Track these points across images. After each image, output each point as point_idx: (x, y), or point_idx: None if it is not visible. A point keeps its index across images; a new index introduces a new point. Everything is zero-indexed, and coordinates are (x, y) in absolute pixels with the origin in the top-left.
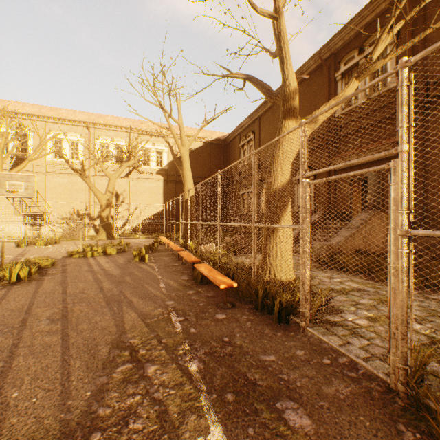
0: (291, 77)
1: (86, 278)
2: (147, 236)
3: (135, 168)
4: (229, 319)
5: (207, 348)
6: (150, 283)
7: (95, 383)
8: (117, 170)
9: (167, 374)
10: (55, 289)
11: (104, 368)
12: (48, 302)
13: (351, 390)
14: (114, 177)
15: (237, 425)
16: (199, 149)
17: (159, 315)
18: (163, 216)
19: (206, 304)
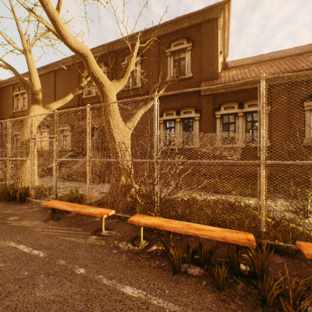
0: (36, 83)
1: None
2: None
3: None
4: None
5: None
6: None
7: None
8: None
9: None
10: None
11: None
12: None
13: (39, 209)
14: None
15: None
16: None
17: None
18: None
19: None
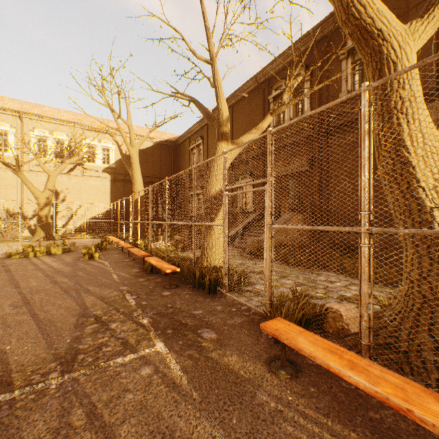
0: (223, 108)
1: (36, 275)
2: (93, 236)
3: (78, 164)
4: (173, 294)
5: (155, 311)
6: (104, 276)
7: (72, 336)
8: (57, 165)
9: (126, 326)
10: (6, 285)
11: (76, 328)
12: (4, 295)
13: (243, 320)
14: (54, 174)
15: (173, 341)
16: (148, 149)
17: (115, 296)
18: (111, 215)
19: (155, 287)
